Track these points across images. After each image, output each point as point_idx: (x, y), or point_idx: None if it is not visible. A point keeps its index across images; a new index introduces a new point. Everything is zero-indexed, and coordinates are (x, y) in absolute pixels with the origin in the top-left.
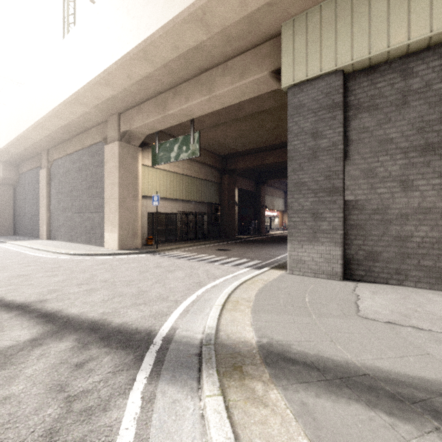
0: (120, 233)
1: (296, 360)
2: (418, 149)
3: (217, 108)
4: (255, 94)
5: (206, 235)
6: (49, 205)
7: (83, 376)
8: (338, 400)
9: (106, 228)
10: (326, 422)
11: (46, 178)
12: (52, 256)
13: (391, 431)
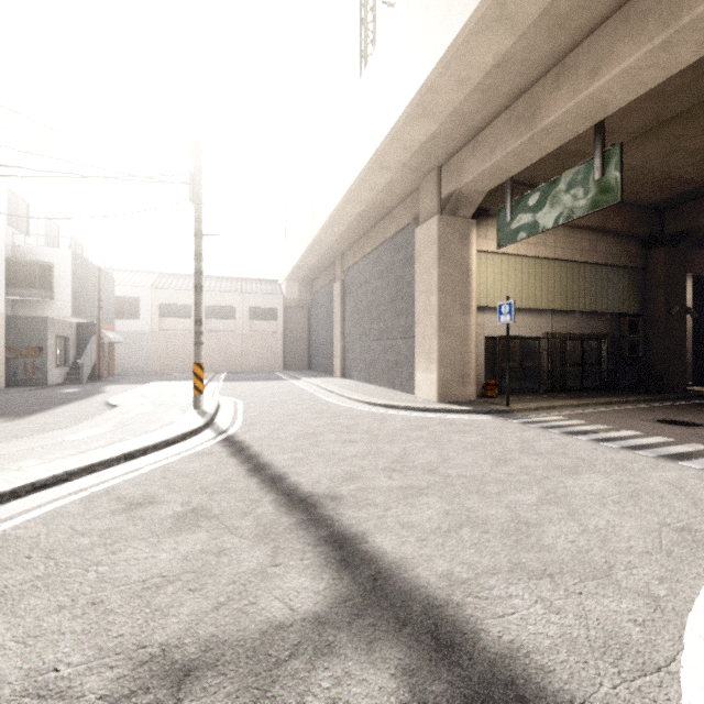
0: (440, 373)
1: None
2: None
3: (685, 61)
4: None
5: (608, 383)
6: (343, 330)
7: None
8: None
9: (417, 364)
10: None
11: (340, 294)
12: (346, 404)
13: None
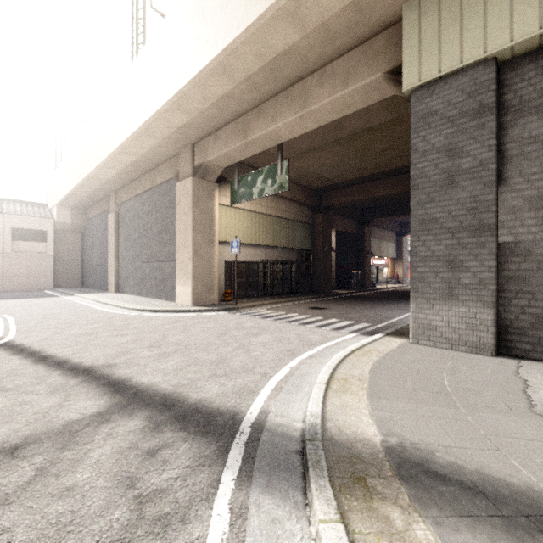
0: (194, 285)
1: (447, 477)
2: None
3: (311, 127)
4: (363, 106)
5: (295, 290)
6: (117, 254)
7: (157, 468)
8: None
9: (178, 280)
10: None
11: (114, 223)
12: (120, 312)
13: None
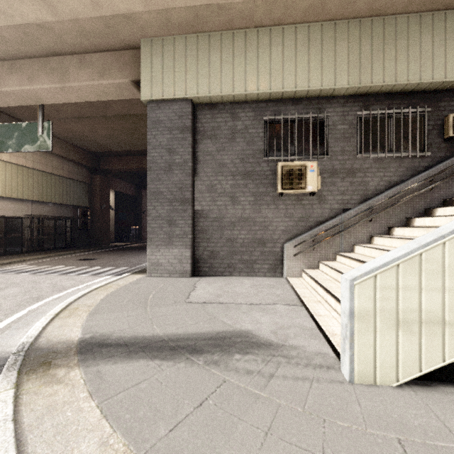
0: None
1: (111, 344)
2: (241, 174)
3: (74, 100)
4: (119, 98)
5: (71, 244)
6: None
7: None
8: (130, 362)
9: None
10: (111, 377)
11: None
12: None
13: (157, 368)
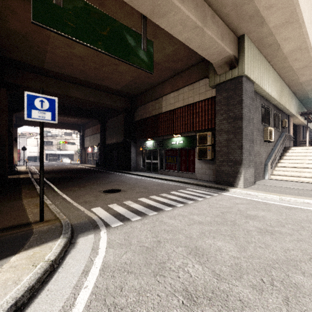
0: None
1: None
2: (257, 129)
3: (180, 36)
4: (204, 55)
5: None
6: None
7: None
8: None
9: None
10: None
11: None
12: None
13: None
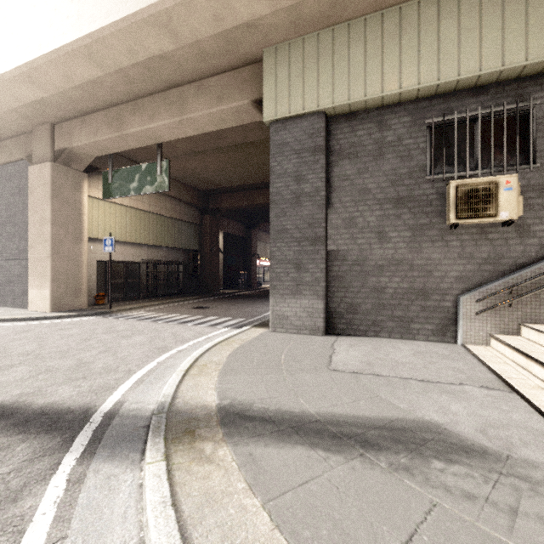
0: (54, 288)
1: (255, 417)
2: (391, 201)
3: (191, 133)
4: (237, 124)
5: (182, 290)
6: None
7: None
8: (285, 446)
9: (30, 282)
10: (268, 466)
11: None
12: None
13: (323, 463)
